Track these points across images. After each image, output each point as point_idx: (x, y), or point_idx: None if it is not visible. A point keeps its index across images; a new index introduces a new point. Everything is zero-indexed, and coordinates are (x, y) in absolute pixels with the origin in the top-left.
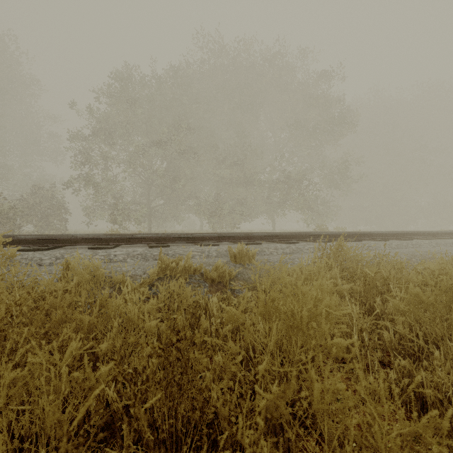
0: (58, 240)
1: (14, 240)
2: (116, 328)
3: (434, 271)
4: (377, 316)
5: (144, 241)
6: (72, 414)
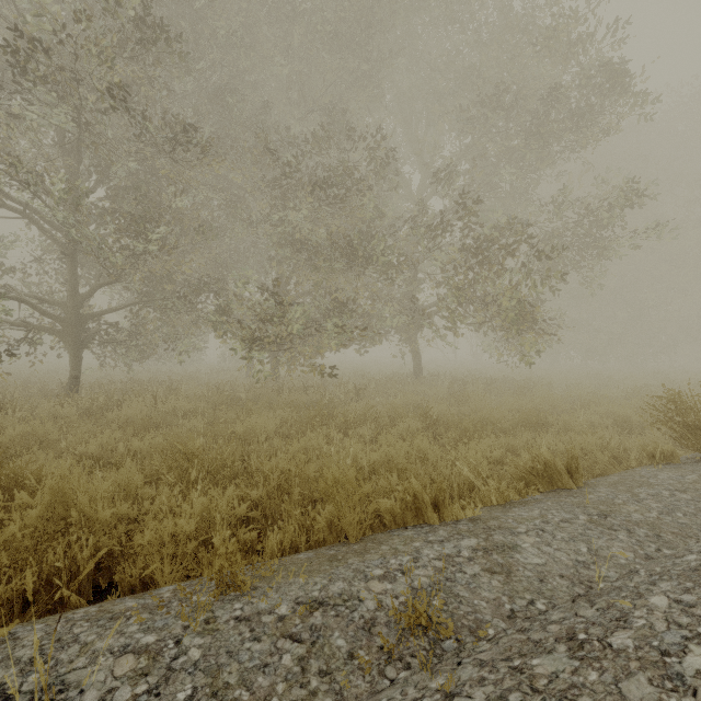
0: None
1: None
2: None
3: None
4: None
5: None
6: None
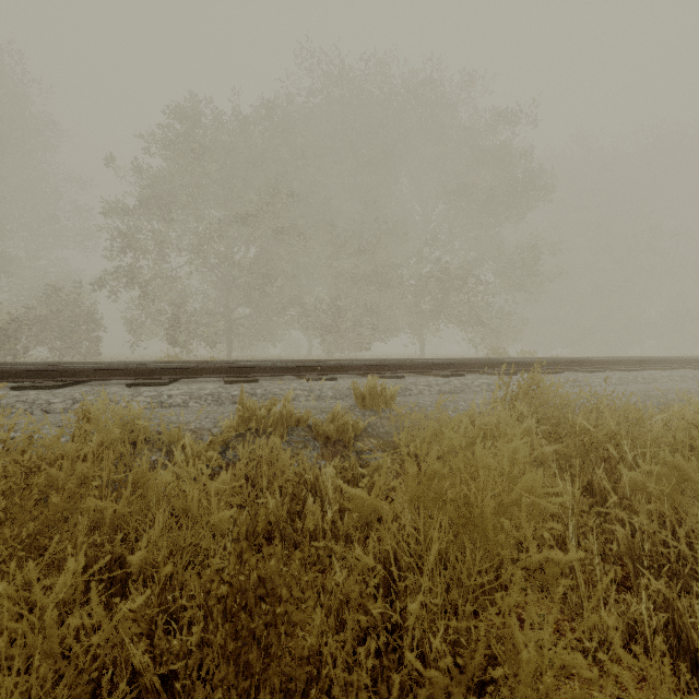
0: (79, 371)
1: (7, 371)
2: (160, 525)
3: (693, 423)
4: (599, 497)
5: (217, 373)
6: (69, 691)
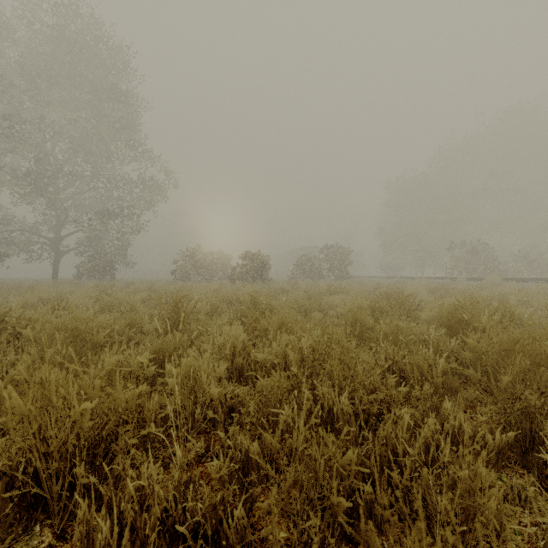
0: (529, 279)
1: (514, 279)
2: None
3: None
4: None
5: None
6: None
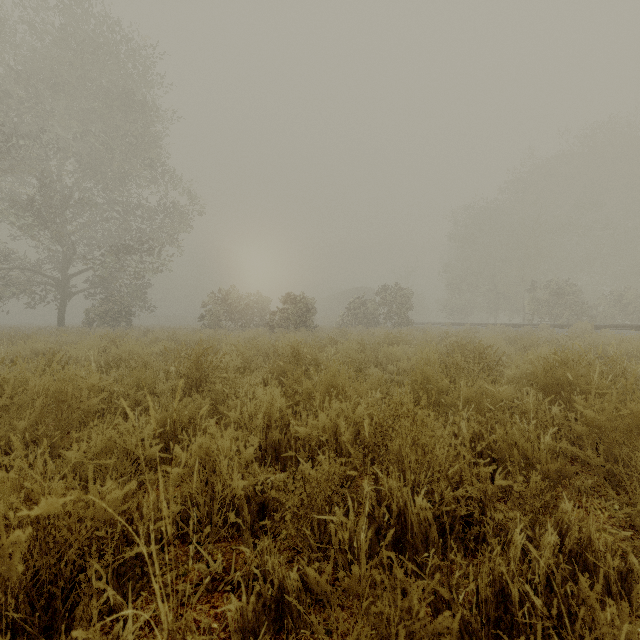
0: (626, 326)
1: (608, 326)
2: None
3: None
4: None
5: None
6: None
